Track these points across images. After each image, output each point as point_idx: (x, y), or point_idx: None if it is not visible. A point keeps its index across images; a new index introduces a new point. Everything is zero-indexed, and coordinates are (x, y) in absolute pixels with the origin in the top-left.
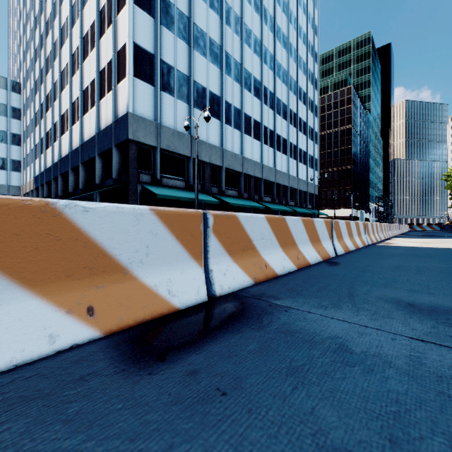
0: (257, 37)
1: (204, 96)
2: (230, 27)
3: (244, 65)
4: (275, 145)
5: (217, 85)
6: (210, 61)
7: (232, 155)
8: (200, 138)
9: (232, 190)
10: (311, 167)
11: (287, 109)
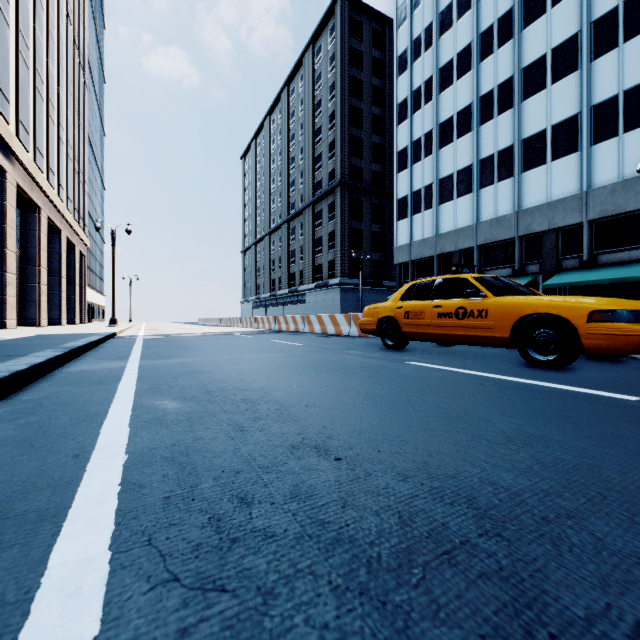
0: None
1: (451, 183)
2: (491, 53)
3: (524, 63)
4: None
5: (469, 153)
6: (458, 139)
7: (492, 223)
8: (446, 230)
9: (499, 269)
10: None
11: None
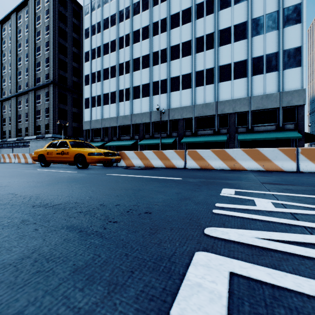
0: (146, 25)
1: (108, 97)
2: (123, 47)
3: (134, 57)
4: (168, 89)
5: (115, 86)
6: (111, 78)
7: (123, 117)
8: (106, 117)
9: (126, 136)
10: (270, 70)
11: (192, 42)
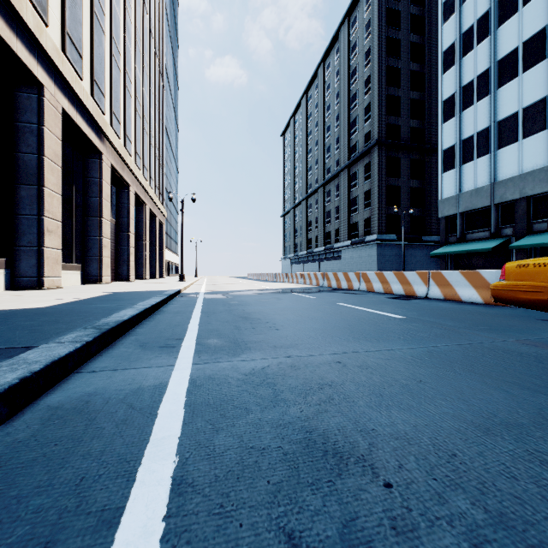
0: None
1: (514, 124)
2: None
3: None
4: None
5: (541, 85)
6: (524, 72)
7: None
8: (507, 176)
9: None
10: None
11: None
